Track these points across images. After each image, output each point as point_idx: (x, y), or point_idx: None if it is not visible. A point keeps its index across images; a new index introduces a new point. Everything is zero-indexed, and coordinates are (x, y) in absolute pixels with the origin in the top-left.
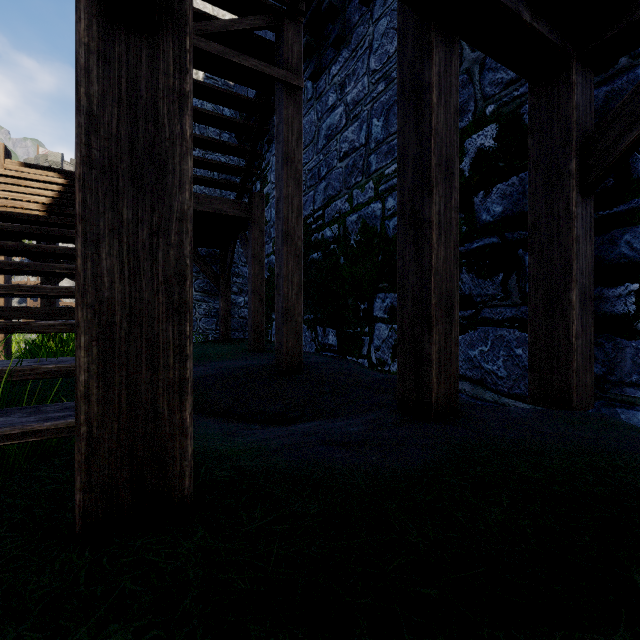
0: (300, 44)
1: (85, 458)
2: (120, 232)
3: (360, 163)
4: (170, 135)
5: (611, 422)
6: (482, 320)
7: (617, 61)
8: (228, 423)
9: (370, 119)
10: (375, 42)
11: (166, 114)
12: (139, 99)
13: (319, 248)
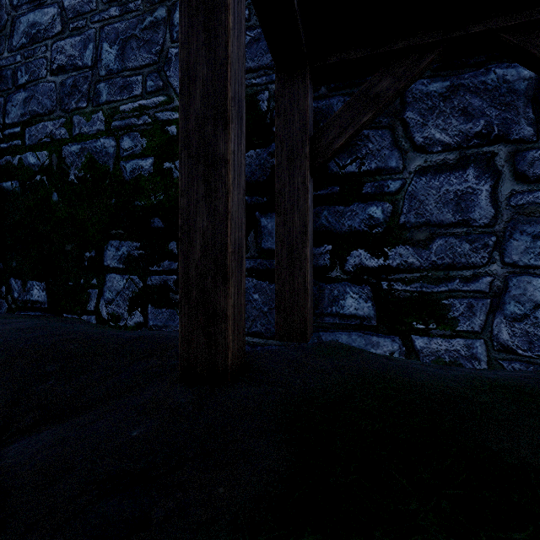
0: None
1: None
2: None
3: (84, 86)
4: None
5: (346, 347)
6: None
7: (320, 88)
8: None
9: (99, 41)
10: None
11: None
12: None
13: (14, 176)
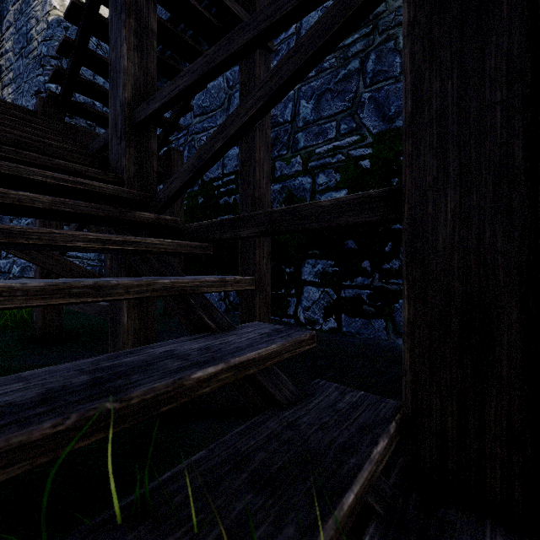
0: None
1: None
2: None
3: (285, 138)
4: None
5: None
6: None
7: None
8: None
9: (297, 99)
10: (304, 30)
11: None
12: None
13: (230, 211)
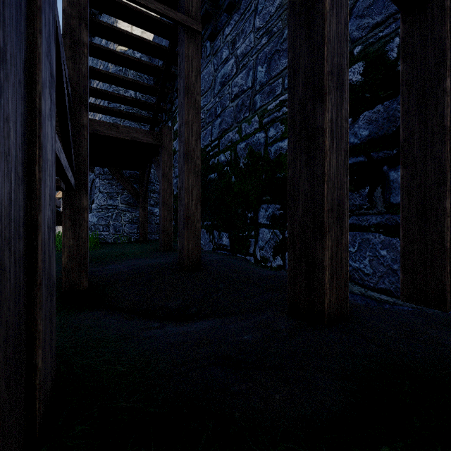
0: None
1: None
2: None
3: (247, 102)
4: None
5: None
6: (350, 226)
7: None
8: (130, 321)
9: (255, 67)
10: (259, 5)
11: None
12: None
13: (215, 170)
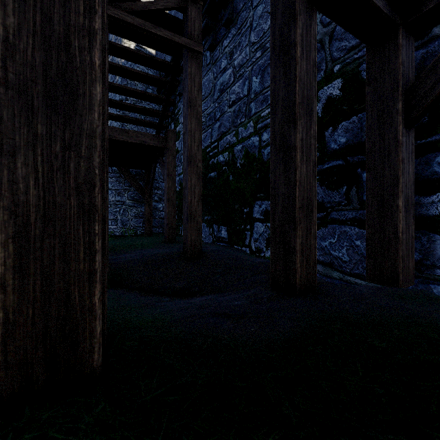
0: (200, 21)
1: (1, 340)
2: (35, 145)
3: (244, 108)
4: (81, 64)
5: (431, 297)
6: (331, 220)
7: (430, 31)
8: (145, 296)
9: (251, 77)
10: (254, 22)
11: (77, 46)
12: (52, 32)
13: (215, 169)
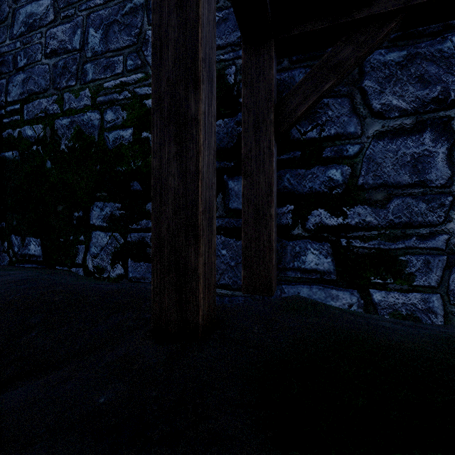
0: None
1: None
2: None
3: (73, 67)
4: None
5: (311, 302)
6: None
7: (283, 61)
8: None
9: (86, 26)
10: None
11: None
12: None
13: (15, 146)
